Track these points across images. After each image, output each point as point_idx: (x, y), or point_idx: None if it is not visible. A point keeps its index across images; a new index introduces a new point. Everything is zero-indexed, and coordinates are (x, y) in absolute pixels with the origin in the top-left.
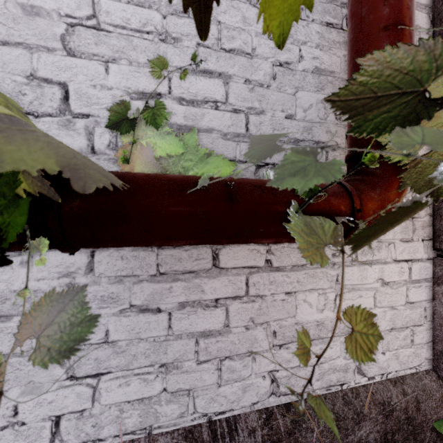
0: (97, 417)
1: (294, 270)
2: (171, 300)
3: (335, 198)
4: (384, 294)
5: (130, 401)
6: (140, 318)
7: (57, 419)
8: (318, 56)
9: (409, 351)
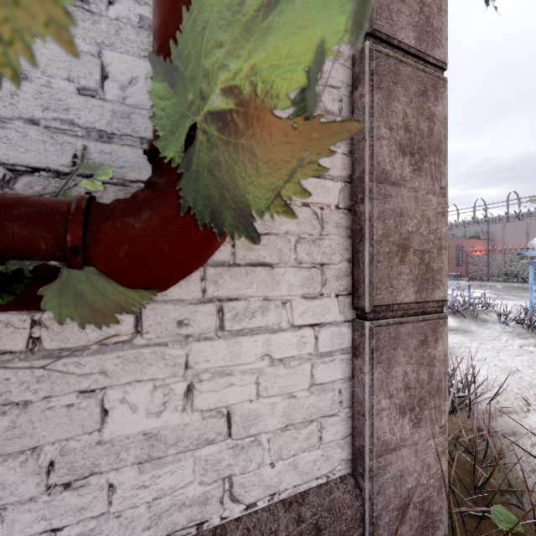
0: None
1: (99, 352)
2: None
3: (24, 224)
4: (275, 376)
5: None
6: None
7: None
8: (151, 2)
9: (316, 454)
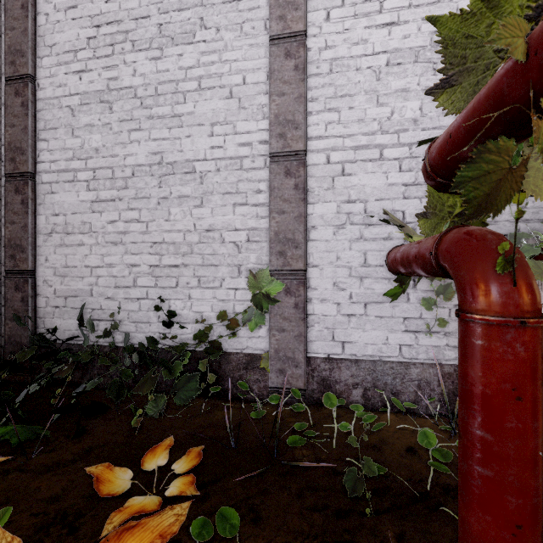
0: (416, 349)
1: None
2: (450, 303)
3: None
4: None
5: (430, 346)
6: (435, 310)
7: (400, 346)
8: None
9: None
